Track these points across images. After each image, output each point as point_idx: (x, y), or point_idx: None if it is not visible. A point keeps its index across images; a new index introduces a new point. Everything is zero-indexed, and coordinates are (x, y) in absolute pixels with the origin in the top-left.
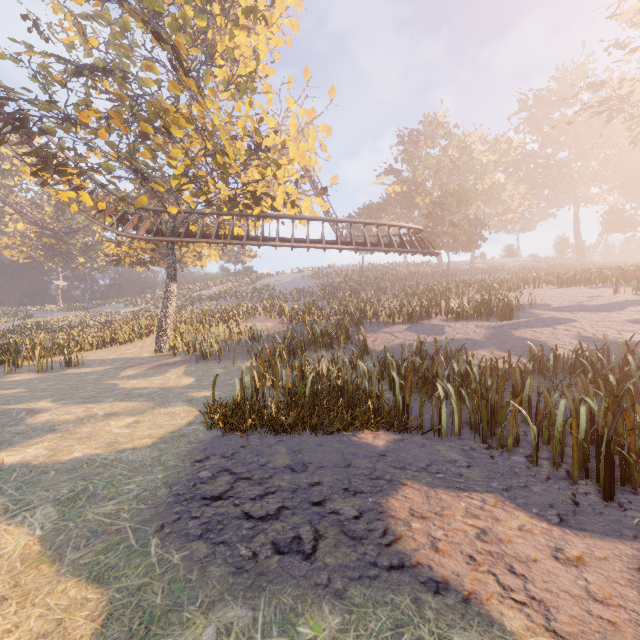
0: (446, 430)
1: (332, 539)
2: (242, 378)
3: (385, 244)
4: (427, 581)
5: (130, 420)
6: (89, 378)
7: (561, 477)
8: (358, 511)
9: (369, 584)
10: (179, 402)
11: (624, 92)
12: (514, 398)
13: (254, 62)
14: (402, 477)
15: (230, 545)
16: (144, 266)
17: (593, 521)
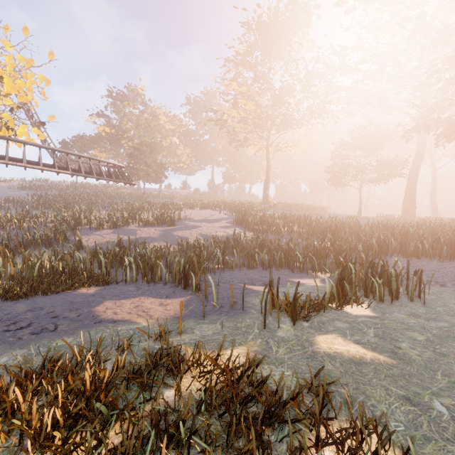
0: (130, 281)
1: (66, 324)
2: None
3: (96, 173)
4: (111, 322)
5: None
6: None
7: (173, 287)
8: (79, 314)
9: (86, 329)
10: None
11: (225, 119)
12: (158, 259)
13: None
14: (103, 300)
15: (1, 340)
16: None
17: (177, 295)
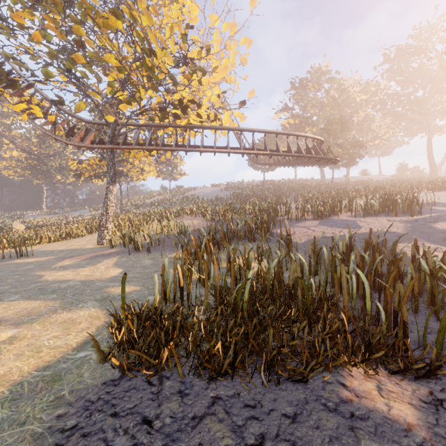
0: None
1: None
2: (163, 274)
3: (294, 152)
4: None
5: (5, 335)
6: (23, 268)
7: None
8: None
9: None
10: (90, 301)
11: None
12: None
13: None
14: None
15: None
16: (99, 178)
17: None
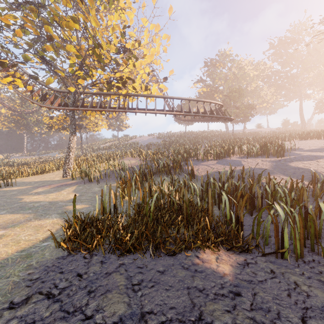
0: None
1: None
2: (102, 196)
3: (201, 113)
4: None
5: None
6: (9, 194)
7: None
8: None
9: None
10: (54, 214)
11: None
12: None
13: (122, 1)
14: None
15: None
16: (65, 130)
17: None
